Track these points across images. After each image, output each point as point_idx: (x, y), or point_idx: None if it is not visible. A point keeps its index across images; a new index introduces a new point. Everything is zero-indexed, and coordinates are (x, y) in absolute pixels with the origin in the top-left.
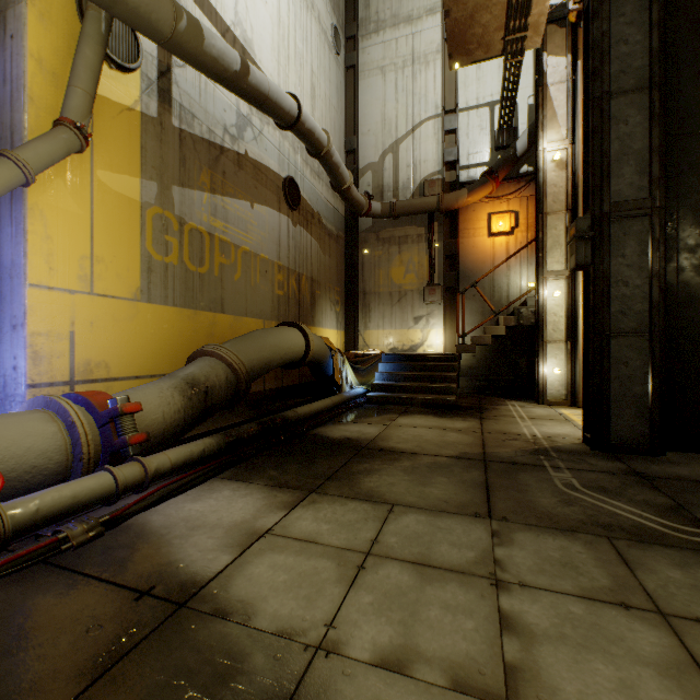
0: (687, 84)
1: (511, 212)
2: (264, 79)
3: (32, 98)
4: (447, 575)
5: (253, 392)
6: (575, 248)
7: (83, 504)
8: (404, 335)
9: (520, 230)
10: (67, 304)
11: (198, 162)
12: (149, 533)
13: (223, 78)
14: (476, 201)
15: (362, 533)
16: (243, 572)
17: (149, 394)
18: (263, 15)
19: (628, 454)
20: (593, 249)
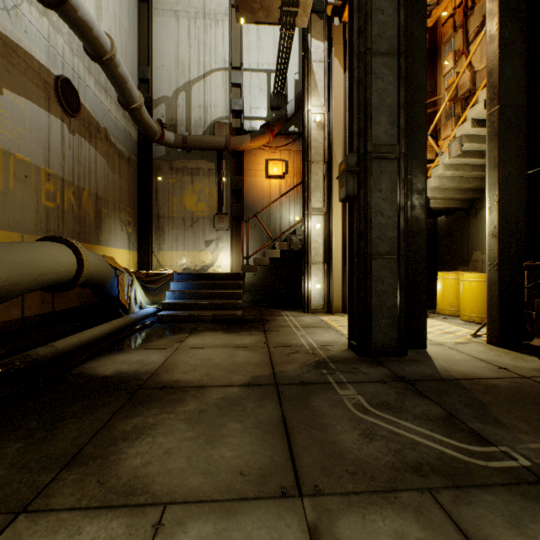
0: (417, 64)
1: (283, 161)
2: None
3: None
4: None
5: (2, 321)
6: (346, 181)
7: None
8: (196, 256)
9: (289, 176)
10: None
11: None
12: None
13: None
14: (257, 148)
15: None
16: None
17: None
18: None
19: (384, 357)
20: (359, 183)
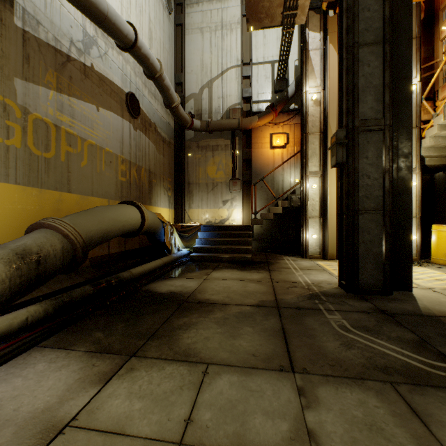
0: (403, 45)
1: (284, 134)
2: None
3: None
4: None
5: (98, 255)
6: (336, 151)
7: None
8: (216, 212)
9: (290, 145)
10: None
11: (43, 63)
12: None
13: None
14: (263, 125)
15: (176, 409)
16: None
17: None
18: None
19: (370, 295)
20: (347, 152)
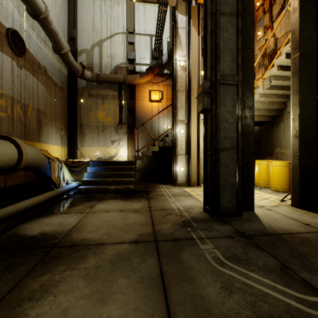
0: (248, 23)
1: (160, 91)
2: None
3: None
4: None
5: None
6: (203, 99)
7: None
8: (105, 150)
9: (164, 100)
10: None
11: None
12: None
13: None
14: (144, 83)
15: None
16: None
17: None
18: None
19: (228, 217)
20: (211, 100)
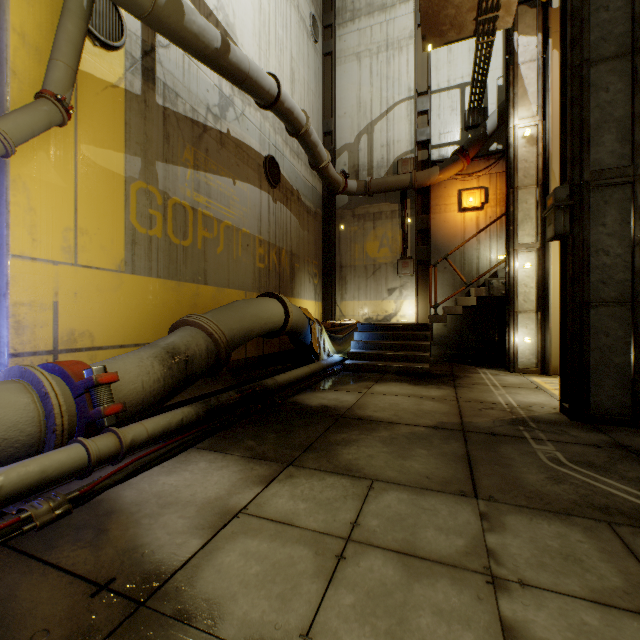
0: None
1: (481, 188)
2: (244, 57)
3: (14, 72)
4: (437, 569)
5: (235, 359)
6: (554, 218)
7: (52, 479)
8: (378, 305)
9: (489, 205)
10: (50, 275)
11: (182, 139)
12: (118, 510)
13: (204, 55)
14: (447, 179)
15: (341, 513)
16: (212, 561)
17: (128, 363)
18: (244, 2)
19: (609, 425)
20: (572, 219)
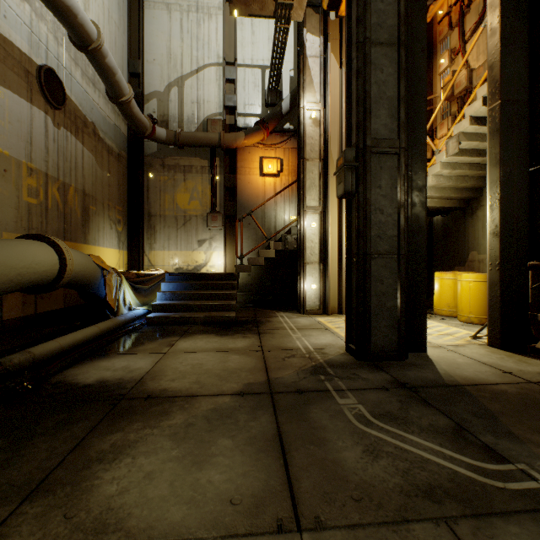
0: (418, 56)
1: (278, 159)
2: None
3: None
4: None
5: None
6: (344, 176)
7: None
8: (189, 256)
9: (284, 174)
10: None
11: None
12: None
13: None
14: (251, 145)
15: None
16: None
17: None
18: None
19: (384, 361)
20: (358, 179)
